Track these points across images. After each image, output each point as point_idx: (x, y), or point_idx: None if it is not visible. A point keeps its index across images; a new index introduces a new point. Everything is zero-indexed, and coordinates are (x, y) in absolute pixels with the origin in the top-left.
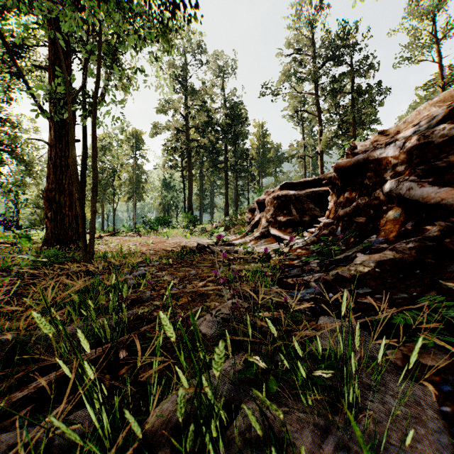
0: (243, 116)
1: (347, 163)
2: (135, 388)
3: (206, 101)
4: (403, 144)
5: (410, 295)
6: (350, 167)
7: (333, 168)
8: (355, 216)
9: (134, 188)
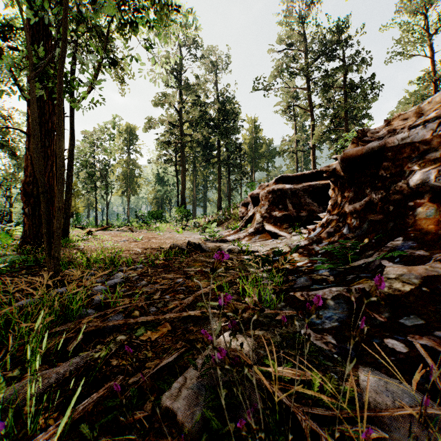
0: (236, 111)
1: (358, 152)
2: None
3: (199, 95)
4: (437, 125)
5: None
6: (362, 156)
7: (339, 158)
8: (367, 212)
9: (128, 182)
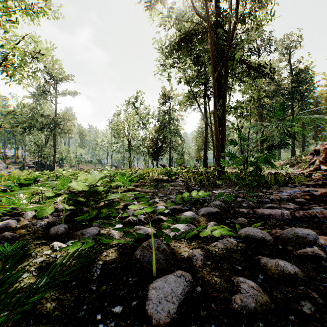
0: (310, 76)
1: None
2: None
3: (274, 78)
4: None
5: None
6: None
7: None
8: None
9: None
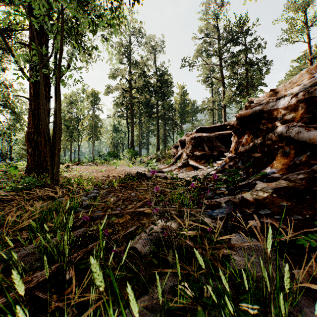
0: (170, 81)
1: (247, 113)
2: (76, 309)
3: (143, 70)
4: (290, 98)
5: (303, 217)
6: (249, 116)
7: (235, 117)
8: (253, 152)
9: (93, 131)
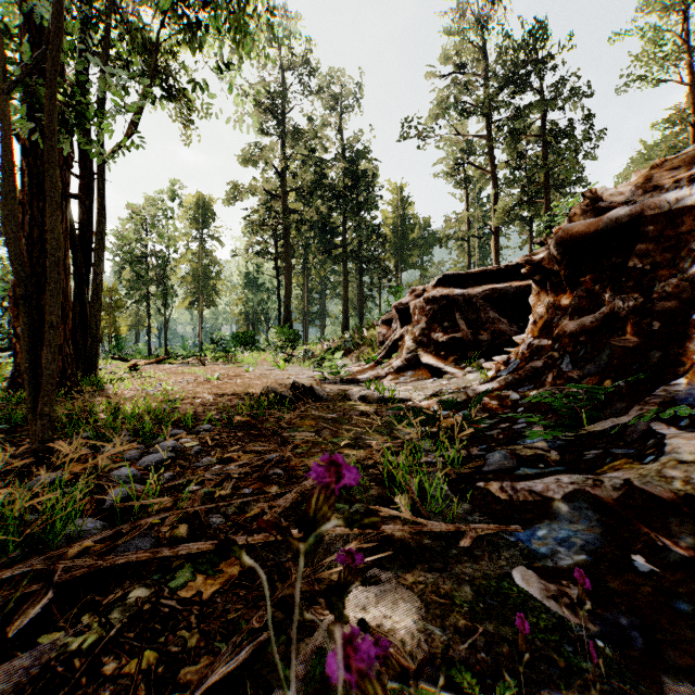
0: (372, 174)
1: (591, 226)
2: None
3: (312, 148)
4: None
5: None
6: (596, 234)
7: (552, 240)
8: (607, 333)
9: (200, 287)
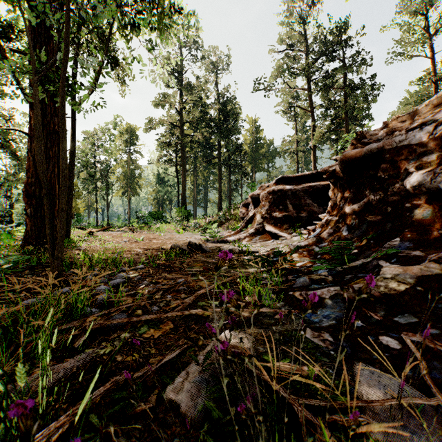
0: (236, 112)
1: (357, 153)
2: None
3: (199, 96)
4: (433, 128)
5: None
6: (360, 158)
7: (338, 160)
8: (366, 213)
9: (128, 183)
